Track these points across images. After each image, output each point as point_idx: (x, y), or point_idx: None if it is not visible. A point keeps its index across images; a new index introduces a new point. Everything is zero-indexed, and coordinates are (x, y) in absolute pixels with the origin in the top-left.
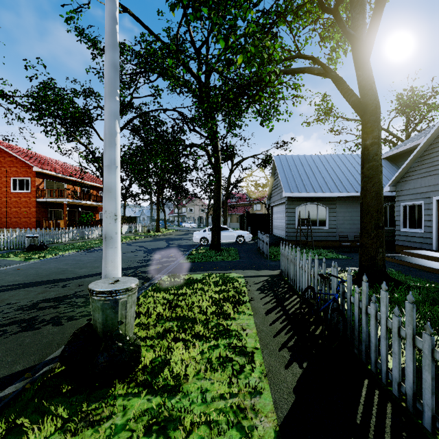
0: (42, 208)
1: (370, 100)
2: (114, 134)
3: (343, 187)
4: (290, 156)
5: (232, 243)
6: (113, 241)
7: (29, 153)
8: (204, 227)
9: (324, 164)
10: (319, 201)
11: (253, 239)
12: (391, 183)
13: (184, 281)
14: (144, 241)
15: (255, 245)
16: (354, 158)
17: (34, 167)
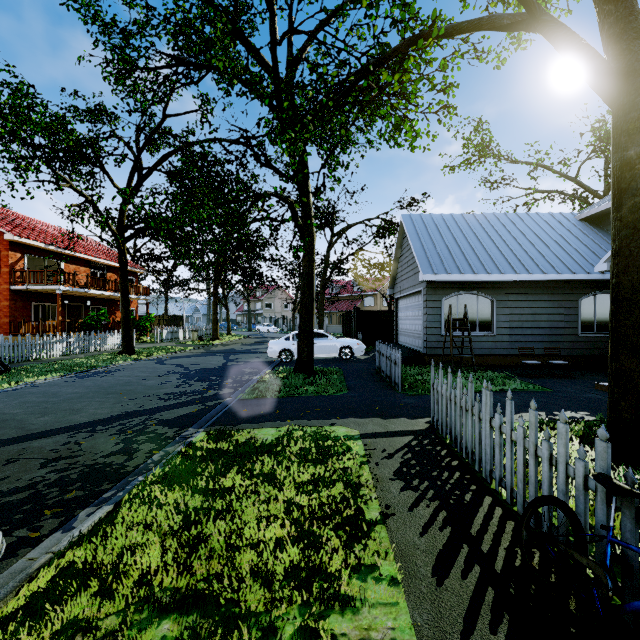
0: (21, 301)
1: (637, 61)
2: None
3: (521, 265)
4: (428, 216)
5: (333, 360)
6: None
7: (1, 211)
8: (288, 331)
9: (484, 228)
10: (480, 288)
11: (366, 352)
12: (609, 257)
13: (237, 449)
14: (188, 355)
15: (371, 362)
16: (534, 219)
17: (6, 234)
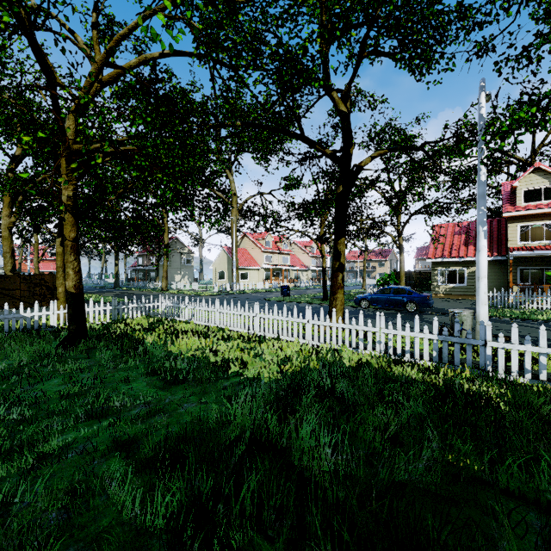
0: None
1: None
2: (478, 234)
3: None
4: None
5: None
6: (477, 291)
7: None
8: None
9: None
10: None
11: None
12: None
13: None
14: None
15: None
16: None
17: None
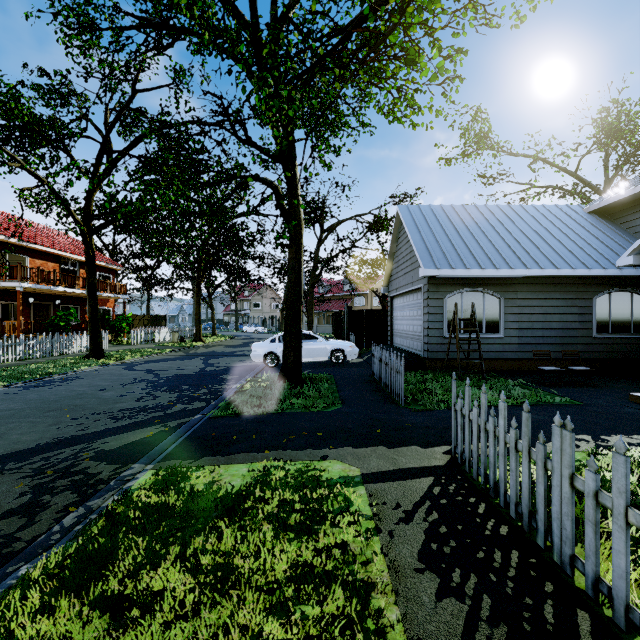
0: None
1: None
2: None
3: (532, 260)
4: (427, 207)
5: (324, 364)
6: None
7: None
8: (276, 332)
9: (488, 220)
10: (486, 285)
11: (359, 355)
12: (635, 249)
13: (189, 505)
14: (164, 358)
15: (365, 367)
16: (540, 212)
17: None
